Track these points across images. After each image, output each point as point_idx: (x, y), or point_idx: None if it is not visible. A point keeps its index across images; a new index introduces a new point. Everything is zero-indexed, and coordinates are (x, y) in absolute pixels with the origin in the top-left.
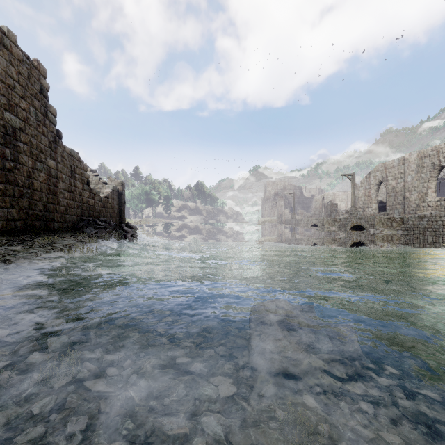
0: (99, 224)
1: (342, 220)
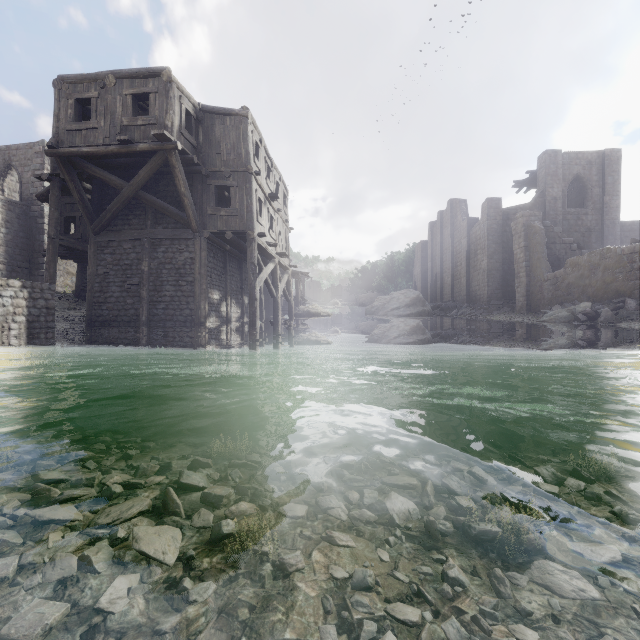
0: None
1: None
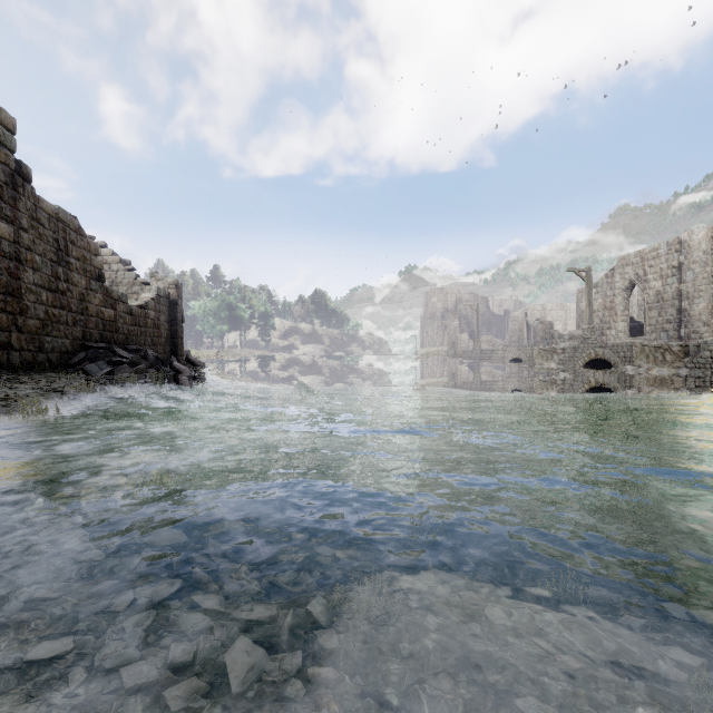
0: (120, 355)
1: (568, 351)
